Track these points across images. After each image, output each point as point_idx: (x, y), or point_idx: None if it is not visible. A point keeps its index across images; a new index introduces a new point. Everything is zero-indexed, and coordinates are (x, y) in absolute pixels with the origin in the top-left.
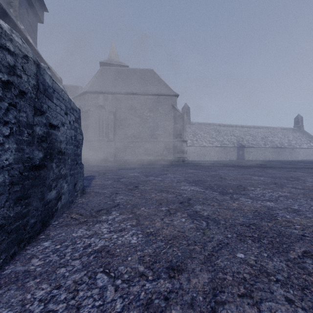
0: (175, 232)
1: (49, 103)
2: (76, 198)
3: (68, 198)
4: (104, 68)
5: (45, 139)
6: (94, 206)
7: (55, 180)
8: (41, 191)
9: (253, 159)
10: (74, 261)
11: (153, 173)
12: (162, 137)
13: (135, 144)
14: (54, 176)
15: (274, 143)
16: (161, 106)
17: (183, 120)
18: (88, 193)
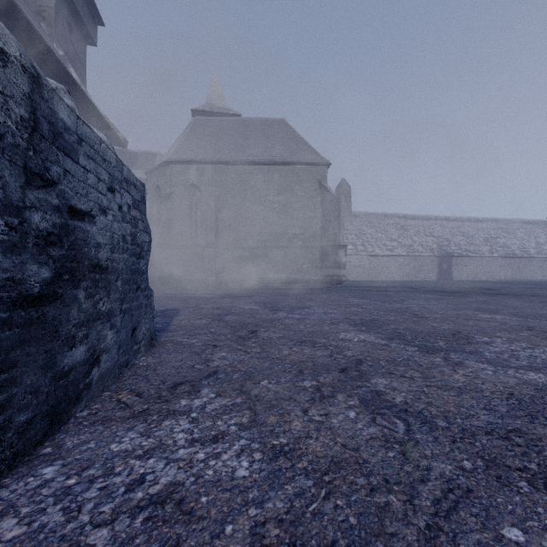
0: (336, 447)
1: (68, 165)
2: (136, 355)
3: (116, 359)
4: (200, 119)
5: (57, 240)
6: (167, 373)
7: (84, 325)
8: (48, 351)
9: (468, 278)
10: (96, 532)
11: (285, 306)
12: (300, 239)
13: (252, 251)
14: (82, 316)
15: (508, 248)
16: (298, 183)
17: (339, 207)
18: (162, 345)
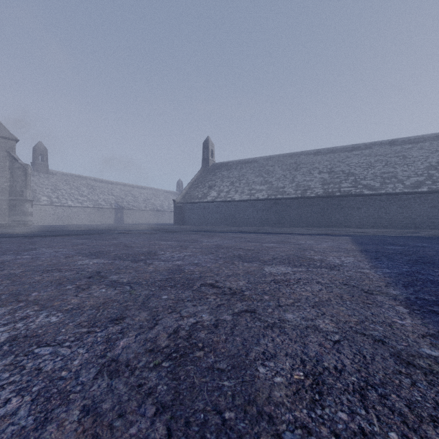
0: None
1: None
2: None
3: None
4: None
5: None
6: None
7: None
8: None
9: (133, 222)
10: None
11: None
12: None
13: None
14: None
15: (155, 205)
16: None
17: (26, 173)
18: None
